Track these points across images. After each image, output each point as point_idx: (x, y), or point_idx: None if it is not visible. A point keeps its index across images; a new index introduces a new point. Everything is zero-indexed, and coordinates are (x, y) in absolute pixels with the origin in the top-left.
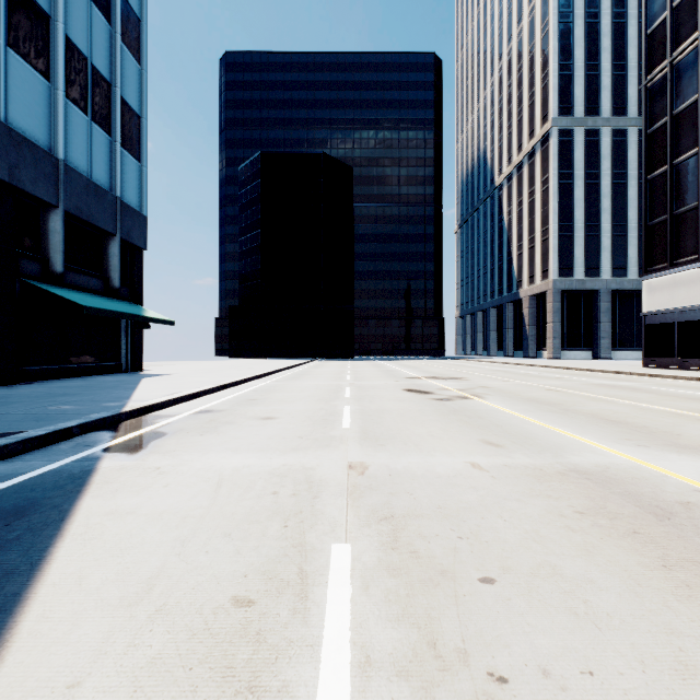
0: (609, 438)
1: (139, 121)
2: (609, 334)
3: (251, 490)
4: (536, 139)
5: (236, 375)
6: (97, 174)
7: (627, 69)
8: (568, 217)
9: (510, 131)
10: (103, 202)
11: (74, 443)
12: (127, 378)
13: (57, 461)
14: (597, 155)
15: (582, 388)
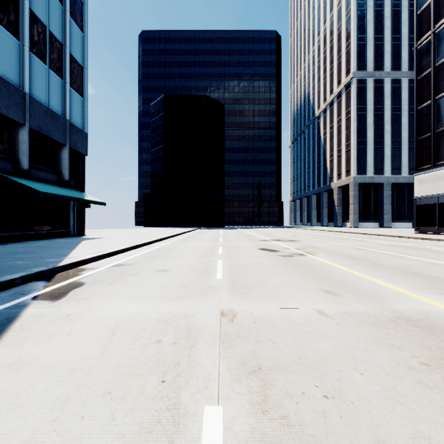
0: (416, 287)
1: (82, 70)
2: (390, 211)
3: (139, 338)
4: (342, 85)
5: (146, 238)
6: (53, 104)
7: (401, 40)
8: (363, 135)
9: (325, 81)
10: (57, 123)
11: (13, 291)
12: (72, 241)
13: None
14: (382, 96)
15: (380, 248)
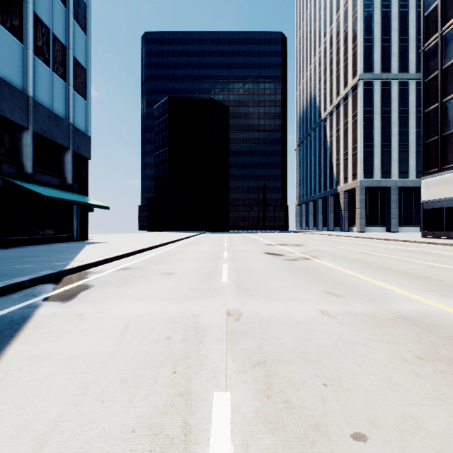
0: (418, 289)
1: (85, 73)
2: (397, 215)
3: (149, 335)
4: (349, 88)
5: (150, 243)
6: (57, 107)
7: (408, 42)
8: (370, 139)
9: (331, 83)
10: (60, 126)
11: (24, 293)
12: (76, 245)
13: (5, 308)
14: (389, 98)
15: (385, 252)
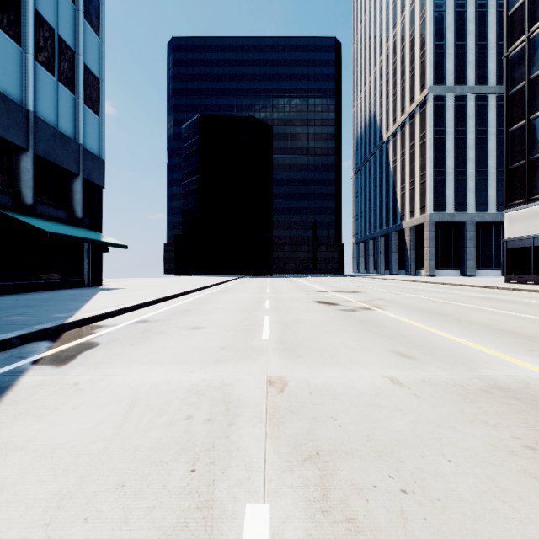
0: (511, 348)
1: (99, 84)
2: (474, 256)
3: (163, 413)
4: (416, 103)
5: (177, 289)
6: (63, 125)
7: (487, 48)
8: (441, 164)
9: (395, 98)
10: (68, 148)
11: (9, 354)
12: (86, 292)
13: None
14: (464, 116)
15: (463, 300)
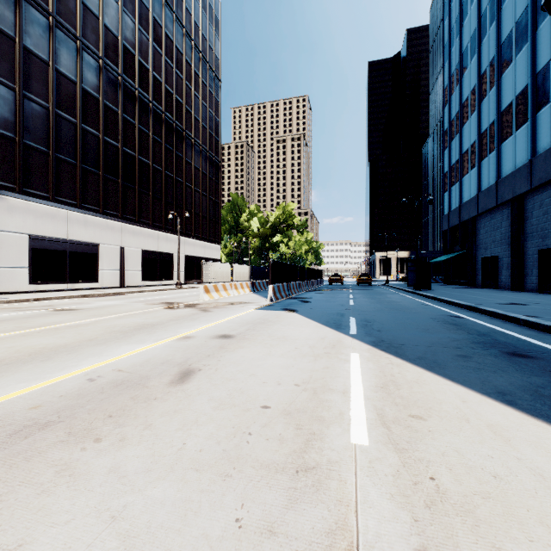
0: None
1: None
2: None
3: None
4: None
5: None
6: None
7: None
8: None
9: None
10: None
11: None
12: None
13: None
14: None
15: None
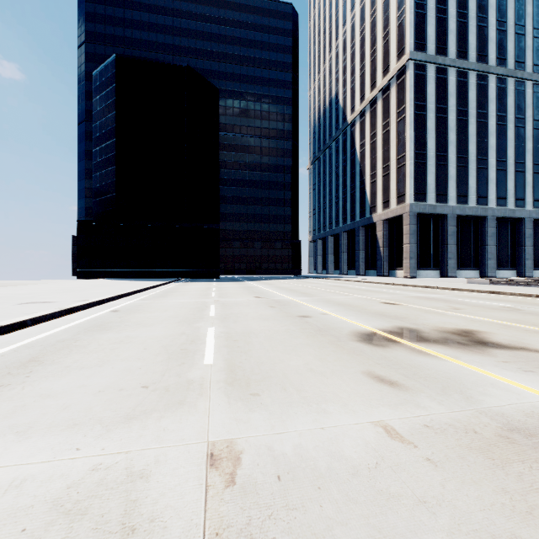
0: None
1: None
2: (455, 255)
3: None
4: (392, 73)
5: None
6: None
7: (468, 18)
8: (422, 145)
9: (363, 72)
10: None
11: None
12: None
13: None
14: (445, 92)
15: None
